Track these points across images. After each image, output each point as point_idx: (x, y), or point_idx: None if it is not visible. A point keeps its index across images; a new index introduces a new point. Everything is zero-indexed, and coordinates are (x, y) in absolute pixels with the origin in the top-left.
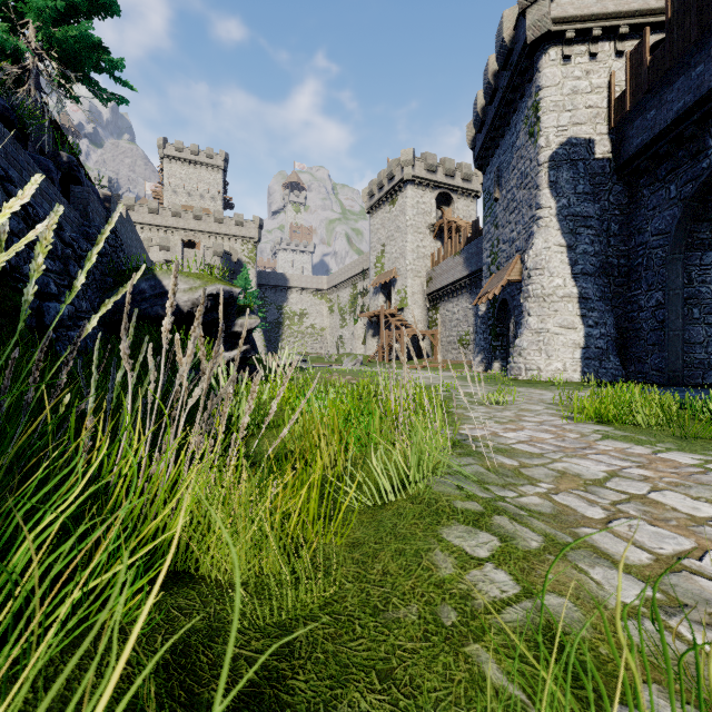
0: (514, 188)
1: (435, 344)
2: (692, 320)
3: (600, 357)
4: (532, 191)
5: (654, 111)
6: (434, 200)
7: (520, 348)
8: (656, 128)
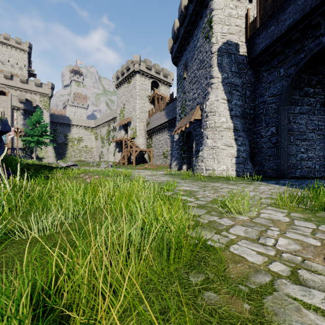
0: (195, 70)
1: (151, 156)
2: (290, 143)
3: (244, 162)
4: (207, 69)
5: (273, 27)
6: (150, 84)
7: (202, 157)
8: (275, 36)
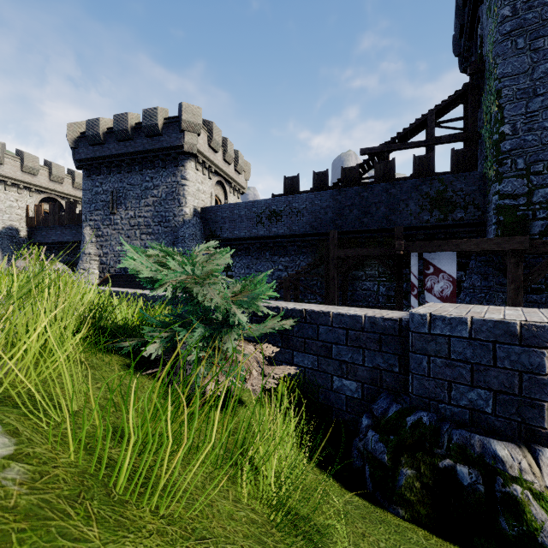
0: None
1: None
2: None
3: None
4: None
5: (46, 233)
6: None
7: None
8: (46, 240)
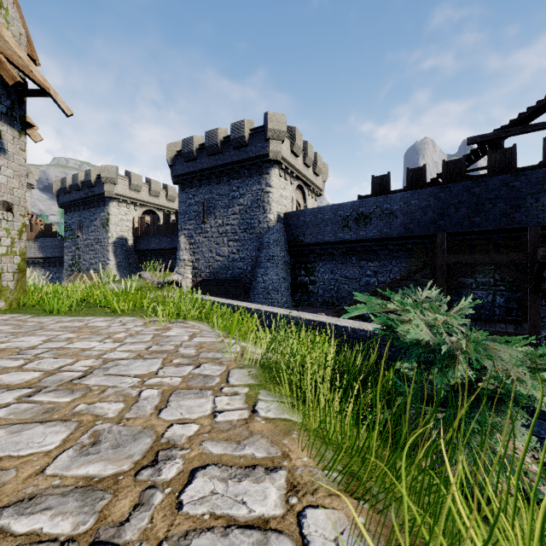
0: (93, 241)
1: None
2: None
3: None
4: (105, 251)
5: (147, 241)
6: None
7: None
8: (148, 247)
